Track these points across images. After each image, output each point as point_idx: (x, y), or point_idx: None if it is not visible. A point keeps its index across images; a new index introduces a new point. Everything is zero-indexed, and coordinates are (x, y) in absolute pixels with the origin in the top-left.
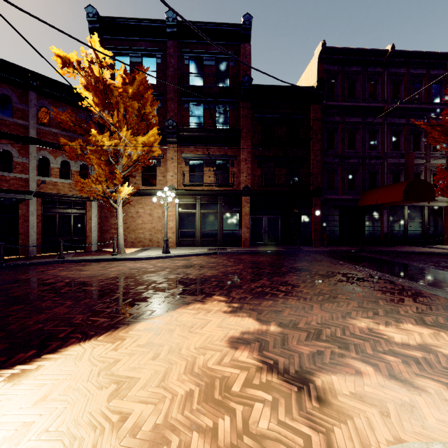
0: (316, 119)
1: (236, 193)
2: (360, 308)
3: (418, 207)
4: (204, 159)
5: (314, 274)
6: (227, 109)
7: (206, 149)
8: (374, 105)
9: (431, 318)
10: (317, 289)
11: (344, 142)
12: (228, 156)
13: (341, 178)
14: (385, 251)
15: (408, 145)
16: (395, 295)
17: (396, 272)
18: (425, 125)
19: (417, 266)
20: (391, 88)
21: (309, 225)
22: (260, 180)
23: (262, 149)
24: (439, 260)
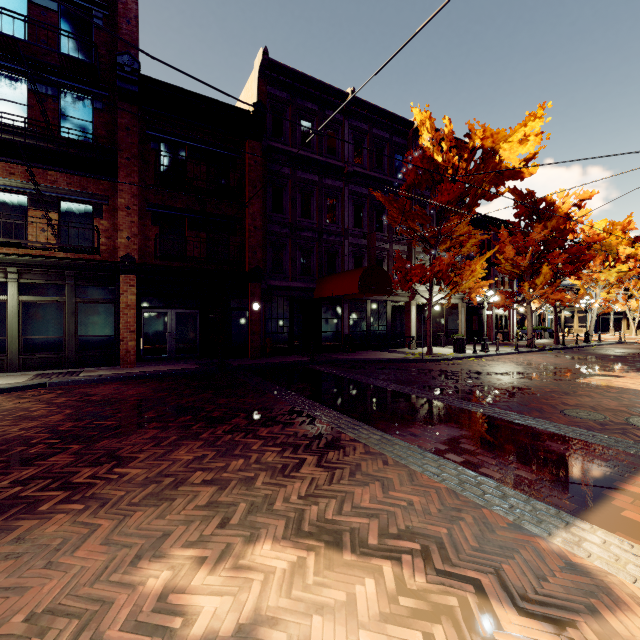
0: (255, 163)
1: (107, 267)
2: (206, 509)
3: (381, 302)
4: (29, 192)
5: (201, 418)
6: (89, 106)
7: (34, 173)
8: (332, 162)
9: (318, 509)
10: (165, 463)
11: (295, 206)
12: (89, 195)
13: (291, 256)
14: (340, 361)
15: (371, 223)
16: (298, 453)
17: (332, 398)
18: (384, 199)
19: (364, 382)
20: (353, 146)
21: (245, 326)
22: (159, 247)
23: (162, 194)
24: (392, 370)
